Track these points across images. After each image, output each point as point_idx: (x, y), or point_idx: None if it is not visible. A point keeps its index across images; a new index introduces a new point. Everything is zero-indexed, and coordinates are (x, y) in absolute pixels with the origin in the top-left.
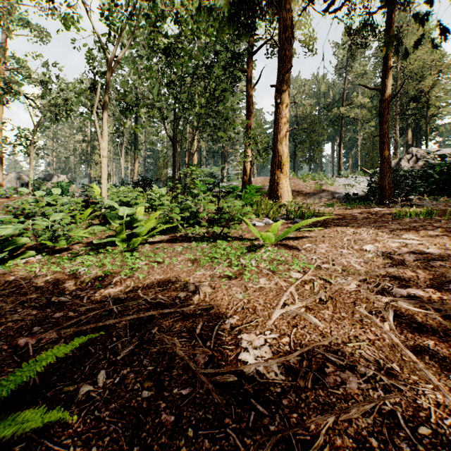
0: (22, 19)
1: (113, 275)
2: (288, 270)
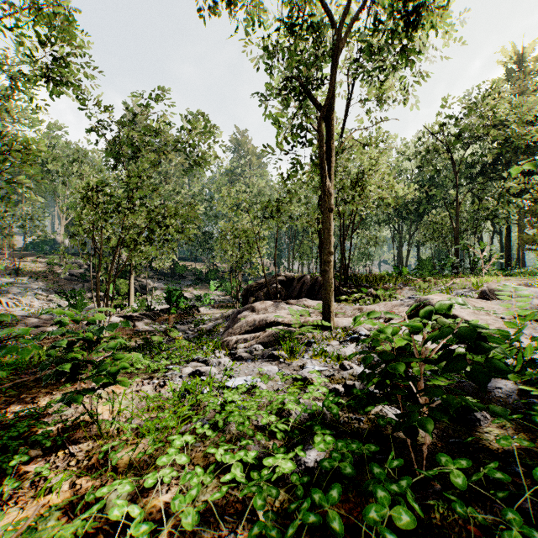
0: None
1: None
2: None
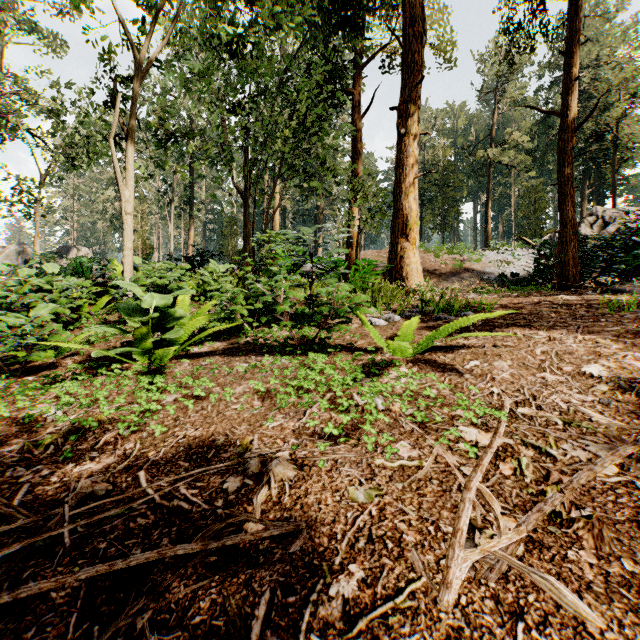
0: (25, 20)
1: (105, 428)
2: (451, 421)
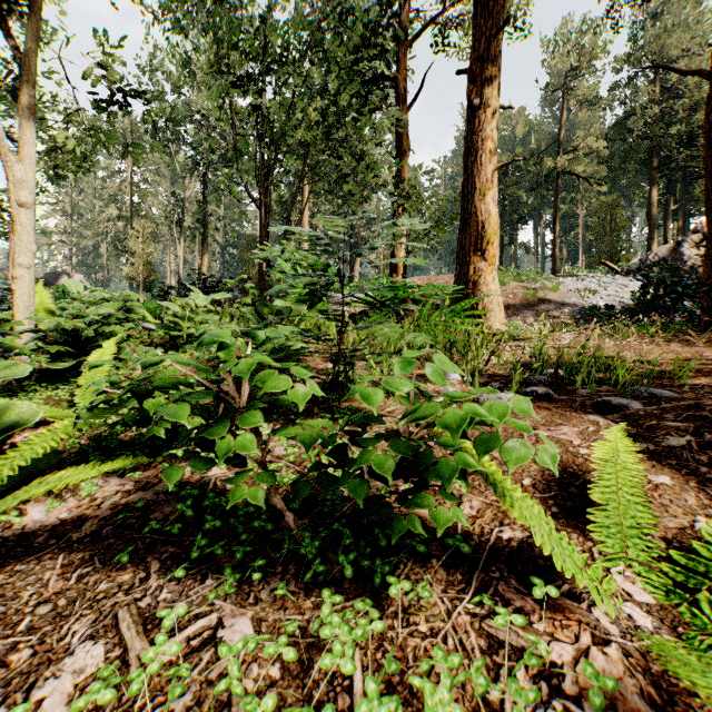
0: None
1: None
2: None
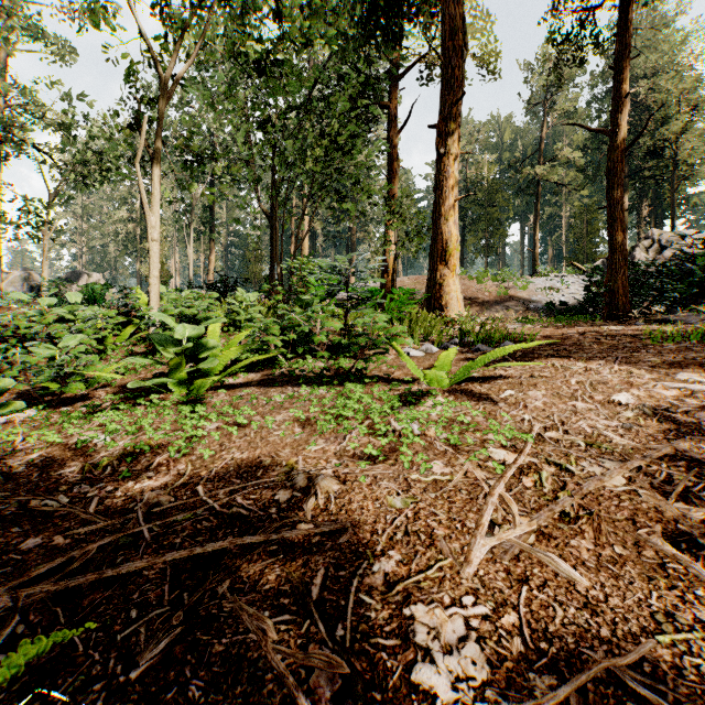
0: (31, 26)
1: (156, 452)
2: (483, 444)
